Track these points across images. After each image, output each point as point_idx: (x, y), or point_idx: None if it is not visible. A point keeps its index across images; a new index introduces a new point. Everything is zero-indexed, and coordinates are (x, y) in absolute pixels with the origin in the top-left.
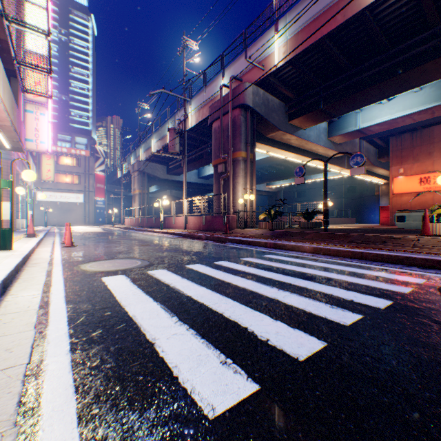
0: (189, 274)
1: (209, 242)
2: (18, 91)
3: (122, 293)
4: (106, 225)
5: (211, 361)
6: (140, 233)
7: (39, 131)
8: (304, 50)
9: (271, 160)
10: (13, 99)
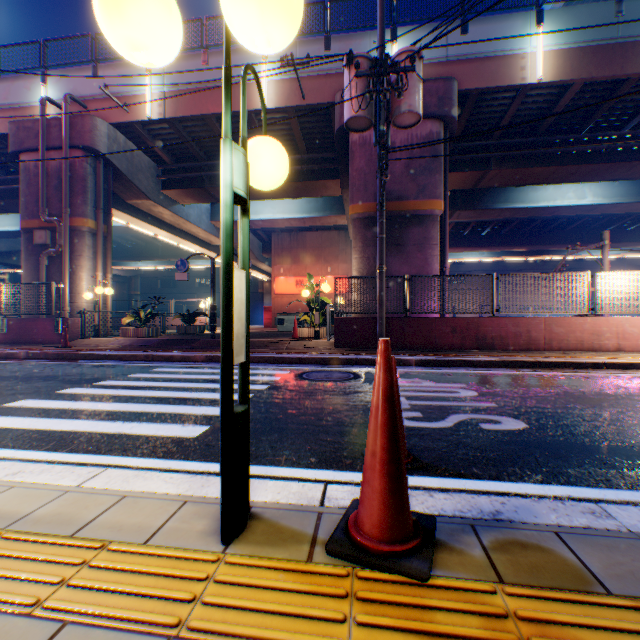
0: (79, 397)
1: (44, 361)
2: None
3: (18, 424)
4: None
5: (176, 427)
6: None
7: None
8: (188, 117)
9: (128, 232)
10: None
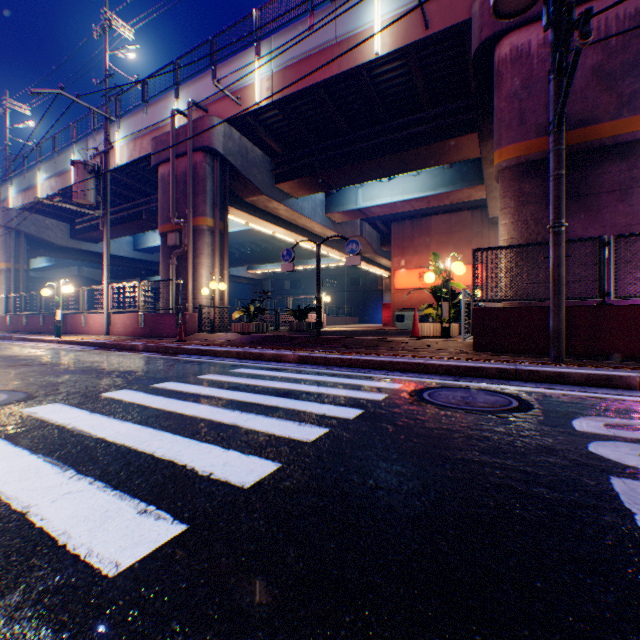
0: (105, 406)
1: (151, 354)
2: None
3: None
4: None
5: (124, 514)
6: (10, 344)
7: None
8: (294, 94)
9: (254, 235)
10: None
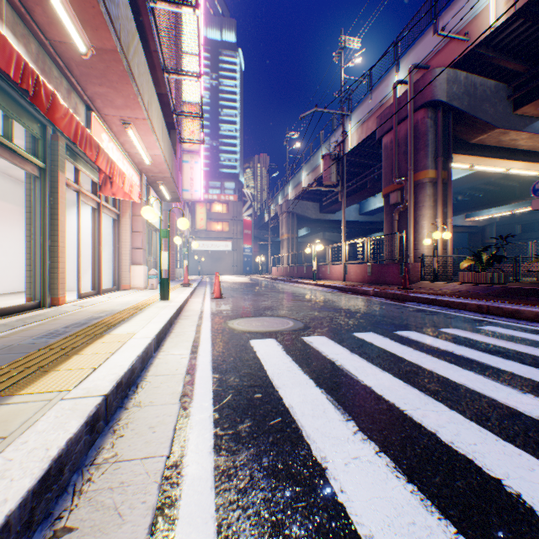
0: (359, 348)
1: (380, 299)
2: (176, 142)
3: (274, 367)
4: (253, 275)
5: None
6: (289, 284)
7: (193, 180)
8: None
9: (475, 179)
10: (171, 150)
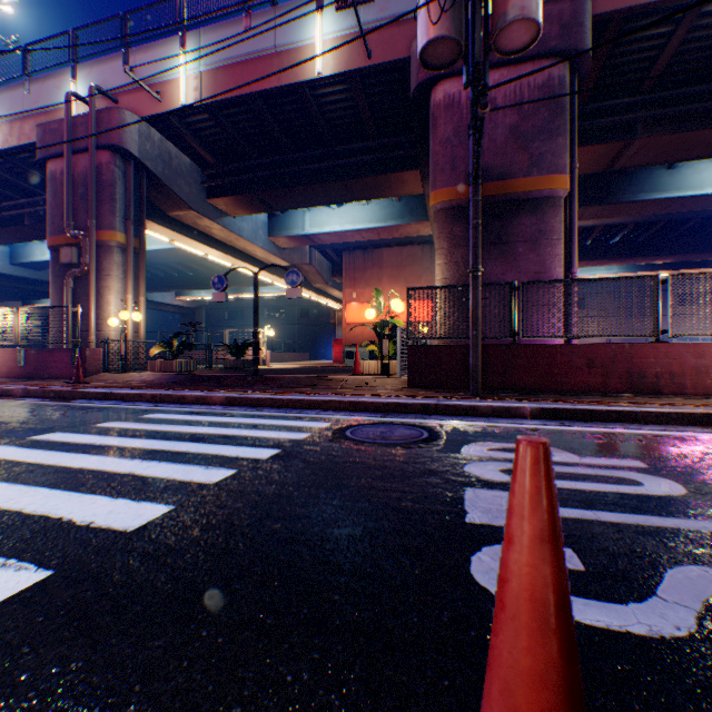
0: None
1: (34, 401)
2: None
3: None
4: None
5: None
6: None
7: None
8: (228, 100)
9: (182, 255)
10: None
